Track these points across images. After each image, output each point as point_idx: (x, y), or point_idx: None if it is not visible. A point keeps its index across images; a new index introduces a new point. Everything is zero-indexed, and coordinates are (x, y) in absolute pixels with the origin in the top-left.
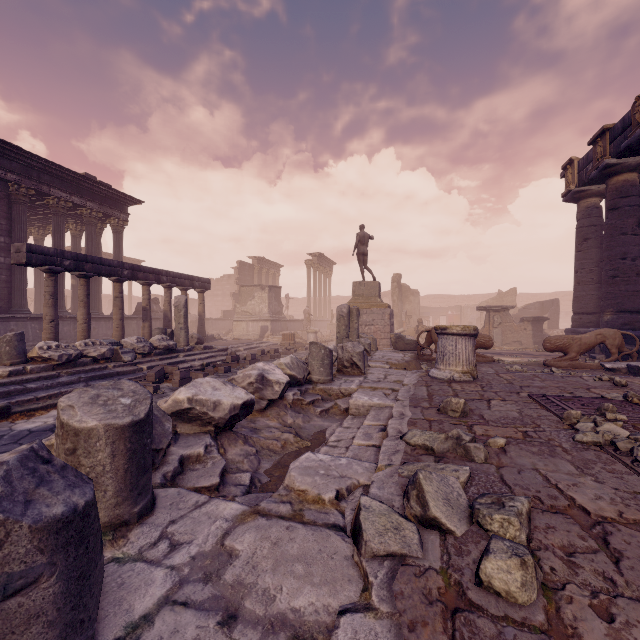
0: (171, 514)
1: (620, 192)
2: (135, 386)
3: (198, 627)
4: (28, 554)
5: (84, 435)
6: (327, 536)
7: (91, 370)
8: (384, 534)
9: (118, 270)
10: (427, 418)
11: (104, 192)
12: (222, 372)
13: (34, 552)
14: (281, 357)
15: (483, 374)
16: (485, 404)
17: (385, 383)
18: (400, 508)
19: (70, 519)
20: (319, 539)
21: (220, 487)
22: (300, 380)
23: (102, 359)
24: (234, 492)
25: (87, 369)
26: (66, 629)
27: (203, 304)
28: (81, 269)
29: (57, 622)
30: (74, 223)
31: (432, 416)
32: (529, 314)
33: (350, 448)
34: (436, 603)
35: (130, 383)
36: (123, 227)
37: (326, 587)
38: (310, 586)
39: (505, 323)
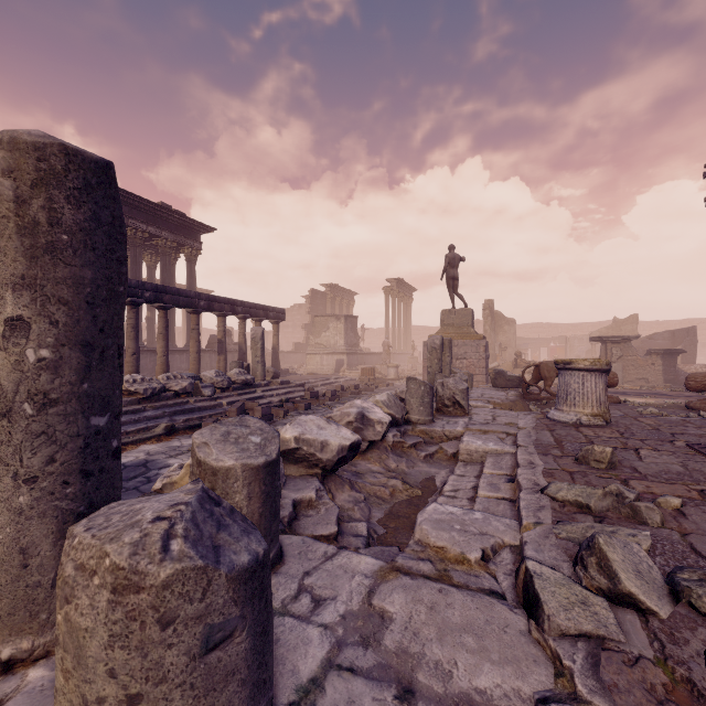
0: (303, 564)
1: None
2: (260, 423)
3: (374, 699)
4: (225, 605)
5: (222, 475)
6: (490, 604)
7: (174, 404)
8: (570, 609)
9: (195, 301)
10: (565, 469)
11: (178, 221)
12: (302, 409)
13: (230, 603)
14: (362, 394)
15: (616, 417)
16: (633, 454)
17: (496, 425)
18: (573, 577)
19: (254, 569)
20: (482, 607)
21: (338, 537)
22: (398, 420)
23: (183, 393)
24: (355, 543)
25: (170, 403)
26: (253, 689)
27: (277, 336)
28: (160, 301)
29: (247, 681)
30: (149, 254)
31: (570, 466)
32: (656, 346)
33: (477, 500)
34: (667, 703)
35: (254, 420)
36: (196, 256)
37: (509, 667)
38: (489, 664)
39: (626, 357)
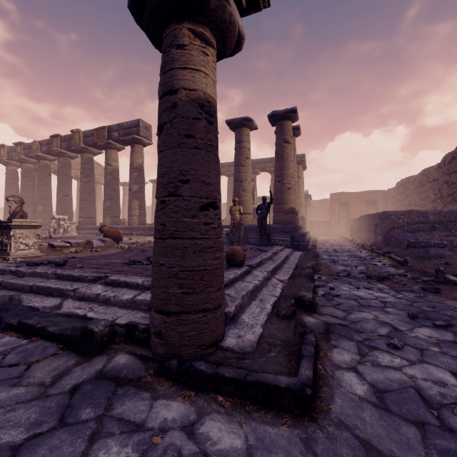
0: None
1: (28, 171)
2: None
3: None
4: None
5: None
6: None
7: None
8: None
9: None
10: None
11: None
12: None
13: None
14: None
15: None
16: None
17: None
18: None
19: None
20: None
21: None
22: None
23: None
24: None
25: None
26: None
27: None
28: None
29: None
30: None
31: None
32: None
33: None
34: None
35: None
36: None
37: None
38: None
39: None
